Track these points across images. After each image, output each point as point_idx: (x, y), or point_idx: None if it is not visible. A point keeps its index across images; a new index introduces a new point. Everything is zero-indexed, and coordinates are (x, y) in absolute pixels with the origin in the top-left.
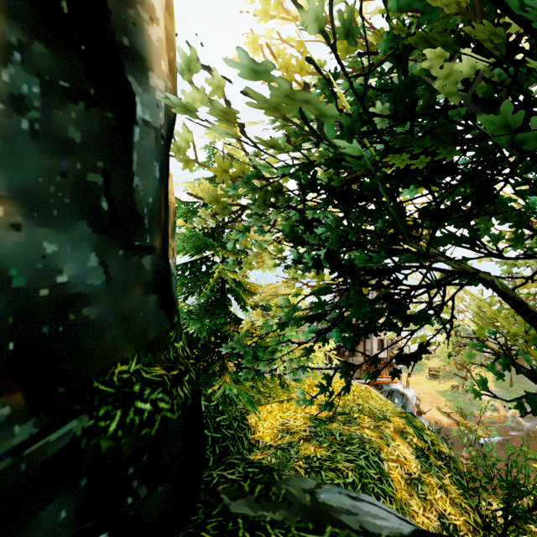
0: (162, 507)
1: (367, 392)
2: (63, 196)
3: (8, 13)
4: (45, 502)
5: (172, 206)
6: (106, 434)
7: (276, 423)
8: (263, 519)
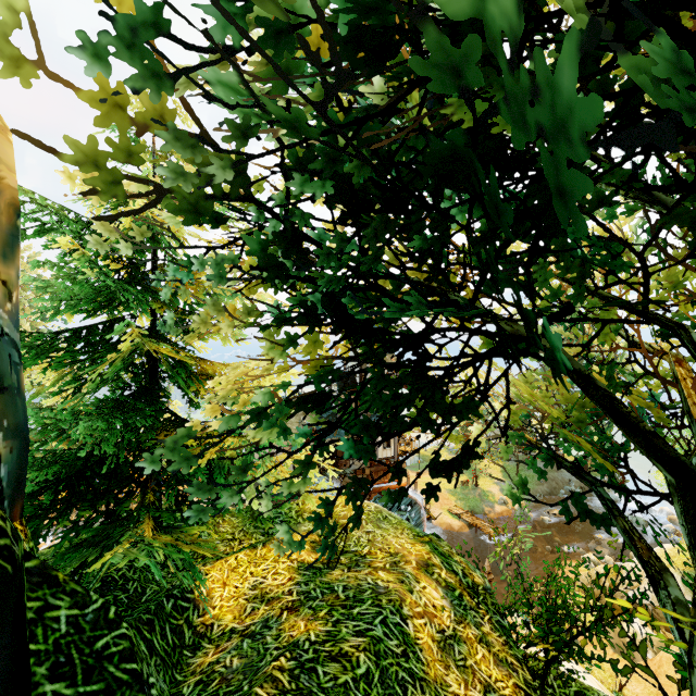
0: None
1: (378, 512)
2: None
3: None
4: None
5: (7, 193)
6: None
7: (244, 586)
8: None
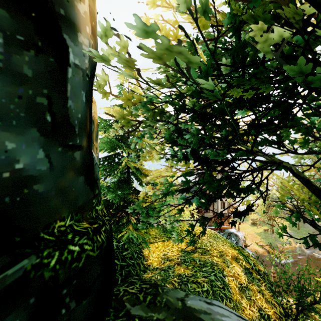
0: (86, 313)
1: (215, 234)
2: (20, 112)
3: None
4: (4, 316)
5: (96, 121)
6: (48, 267)
7: (160, 254)
8: (151, 318)
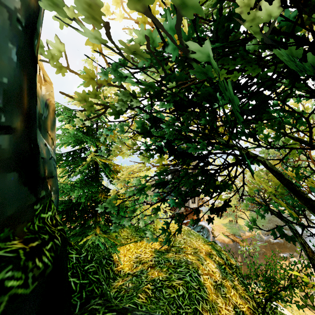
0: None
1: (188, 230)
2: None
3: None
4: None
5: (52, 106)
6: None
7: (132, 257)
8: None
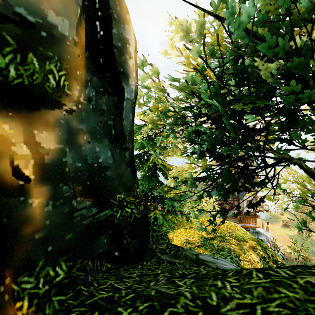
0: (135, 248)
1: (234, 226)
2: (100, 130)
3: (87, 70)
4: (100, 234)
5: None
6: (116, 217)
7: (183, 238)
8: (174, 261)
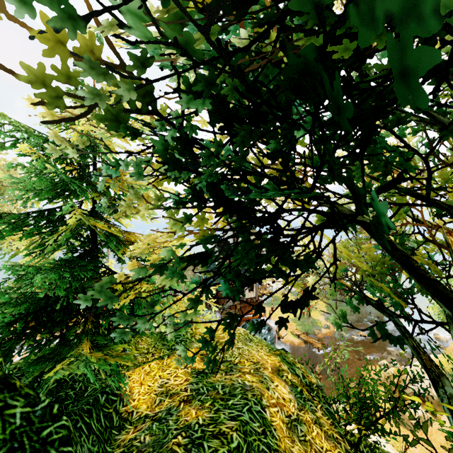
0: None
1: (245, 334)
2: None
3: None
4: None
5: None
6: None
7: (154, 385)
8: None
